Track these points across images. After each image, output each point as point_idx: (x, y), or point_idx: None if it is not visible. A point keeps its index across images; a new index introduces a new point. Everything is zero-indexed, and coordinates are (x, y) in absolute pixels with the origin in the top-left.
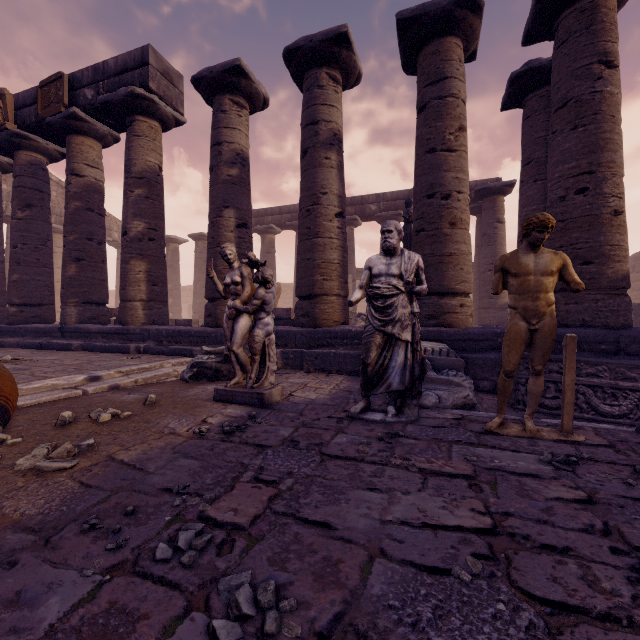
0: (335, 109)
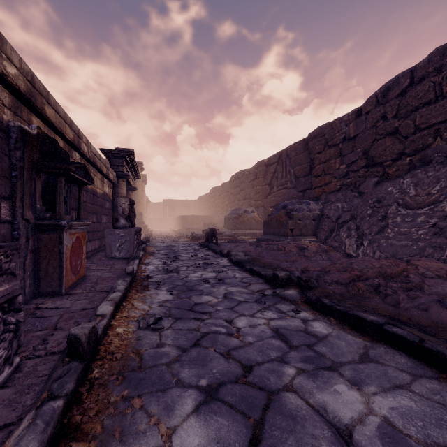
0: None
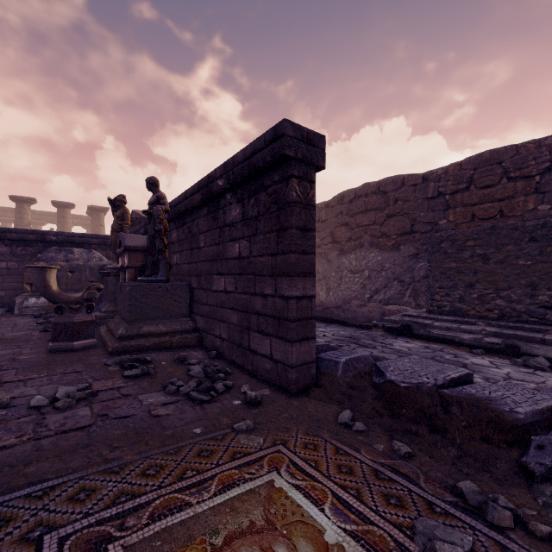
0: (30, 215)
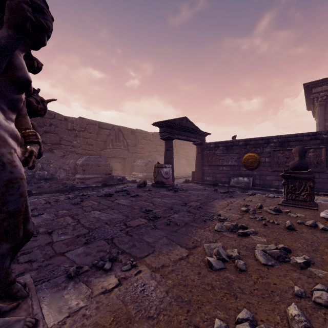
0: None
